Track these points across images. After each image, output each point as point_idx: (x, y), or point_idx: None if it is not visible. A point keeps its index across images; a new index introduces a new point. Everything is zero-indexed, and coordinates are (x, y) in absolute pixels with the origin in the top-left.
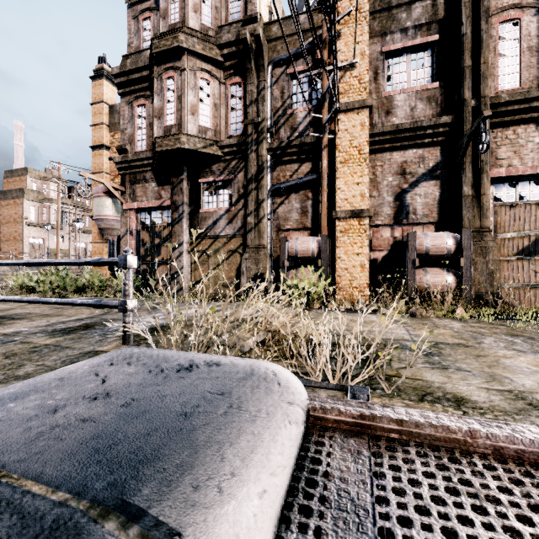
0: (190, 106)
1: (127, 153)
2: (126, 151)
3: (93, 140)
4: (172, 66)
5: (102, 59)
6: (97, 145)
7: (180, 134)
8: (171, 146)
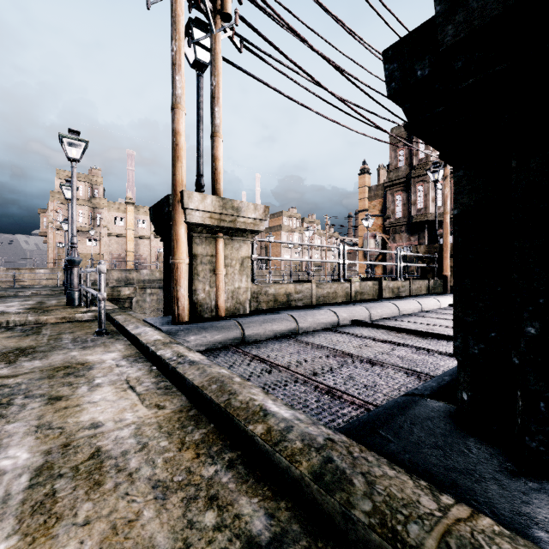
0: (432, 198)
1: (390, 219)
2: (390, 218)
3: (359, 207)
4: (421, 181)
5: (364, 163)
6: (362, 210)
7: (427, 213)
8: (422, 219)
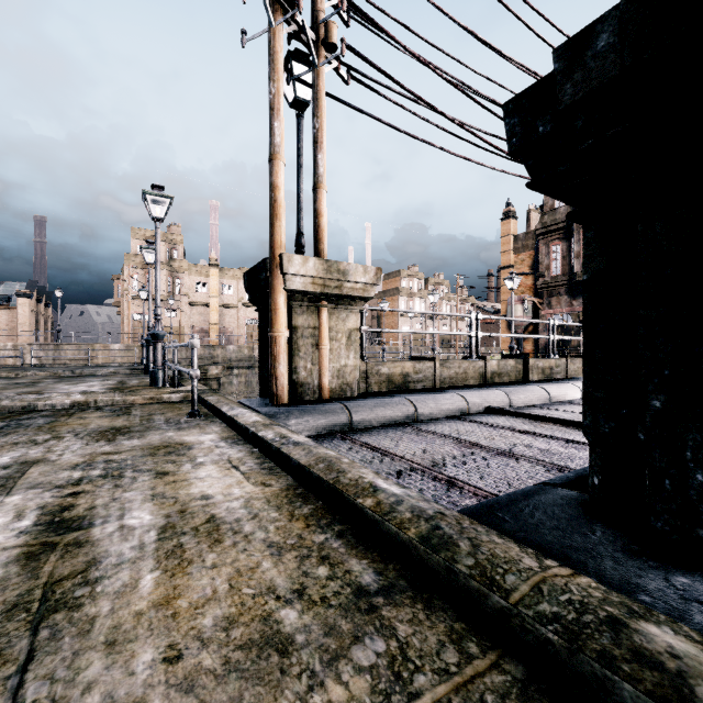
0: None
1: (544, 277)
2: (544, 276)
3: (502, 262)
4: None
5: (508, 204)
6: (505, 266)
7: None
8: None
